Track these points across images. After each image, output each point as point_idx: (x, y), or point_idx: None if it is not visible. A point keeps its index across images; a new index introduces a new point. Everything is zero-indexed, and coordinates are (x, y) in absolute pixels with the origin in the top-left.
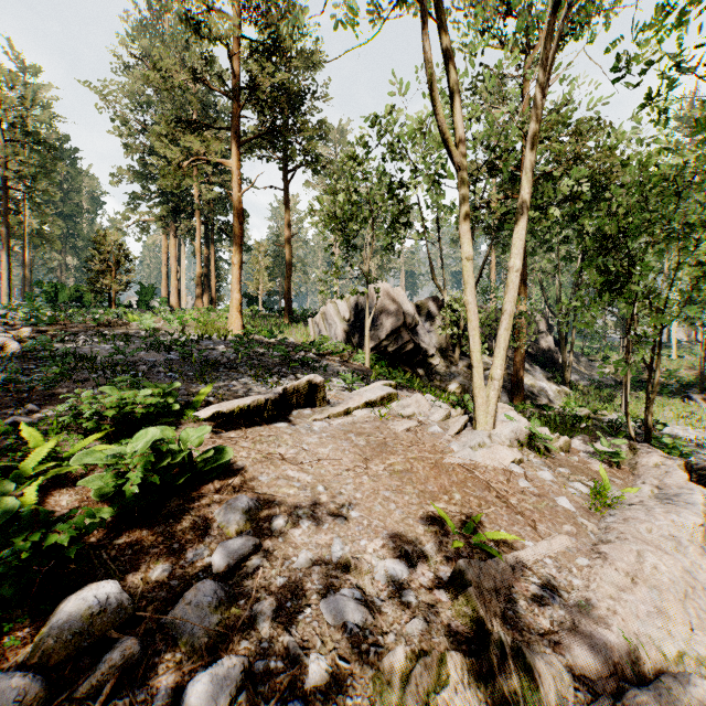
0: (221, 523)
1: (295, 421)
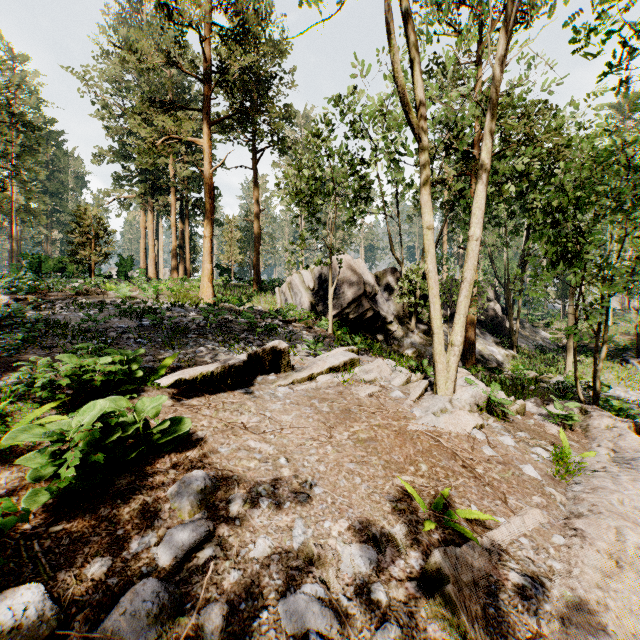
0: (173, 504)
1: (259, 387)
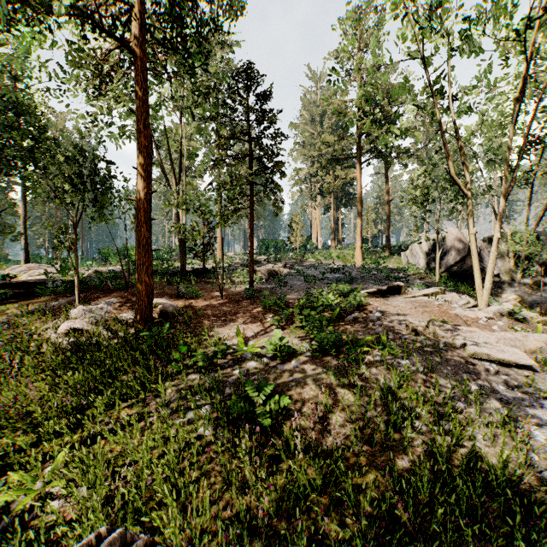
0: (374, 311)
1: (391, 298)
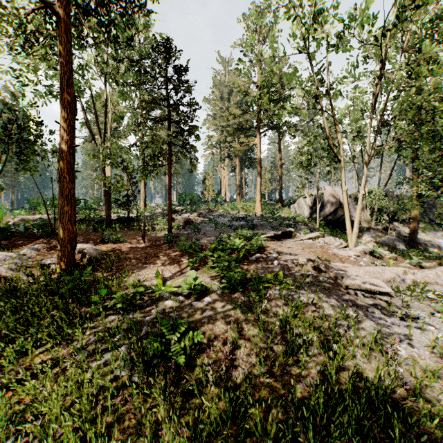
0: (272, 252)
1: (285, 241)
